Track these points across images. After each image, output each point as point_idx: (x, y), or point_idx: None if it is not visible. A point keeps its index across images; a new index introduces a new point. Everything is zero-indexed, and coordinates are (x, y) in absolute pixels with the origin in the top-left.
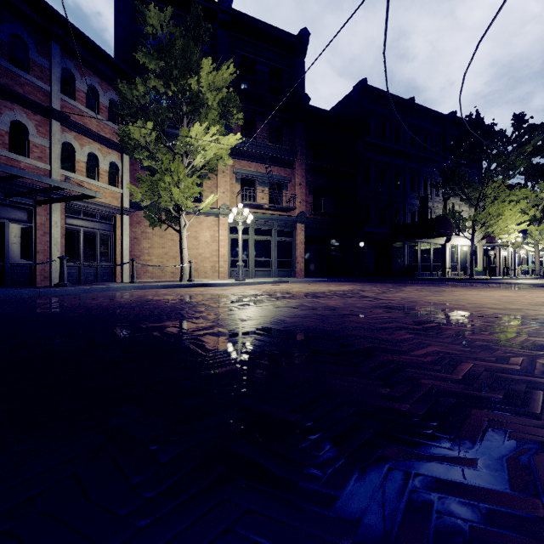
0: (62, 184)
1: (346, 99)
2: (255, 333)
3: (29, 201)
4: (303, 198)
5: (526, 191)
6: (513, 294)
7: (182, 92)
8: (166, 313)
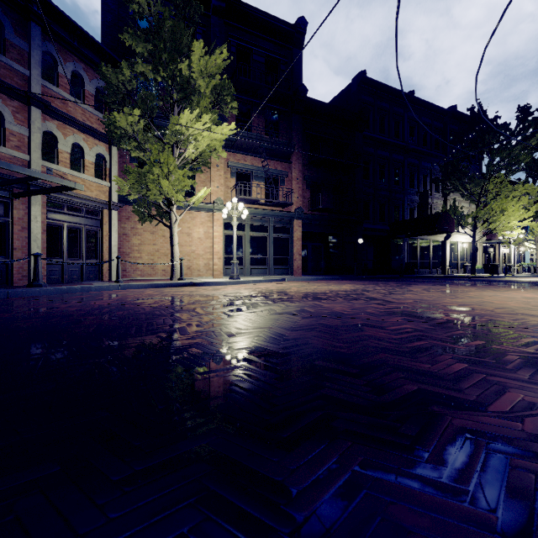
0: (35, 174)
1: (344, 93)
2: (244, 360)
3: (5, 194)
4: (301, 193)
5: (530, 186)
6: (536, 295)
7: (172, 78)
8: (138, 322)
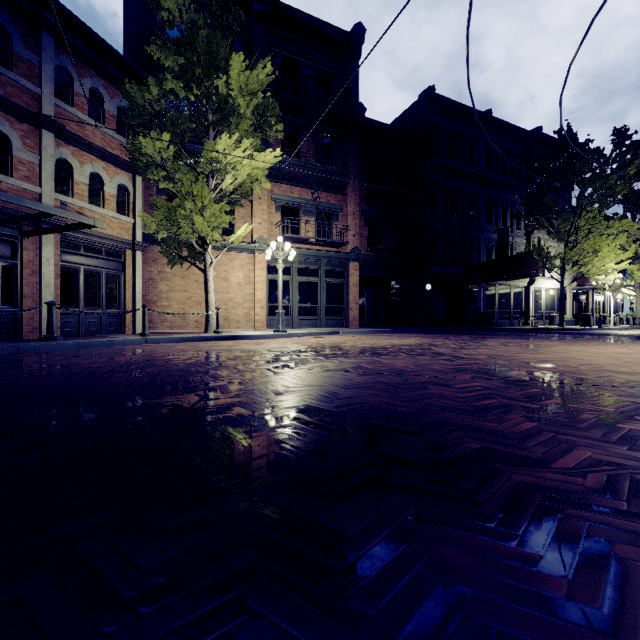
0: (50, 209)
1: (409, 112)
2: (293, 419)
3: (12, 232)
4: (358, 231)
5: (628, 223)
6: (630, 350)
7: (207, 96)
8: (172, 380)
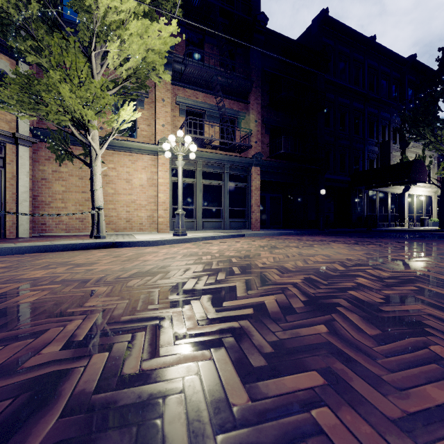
0: None
1: (302, 37)
2: None
3: None
4: (259, 137)
5: None
6: None
7: None
8: None
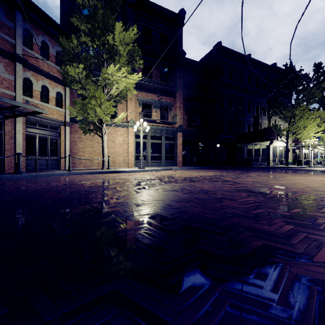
0: (18, 103)
1: (208, 55)
2: (145, 222)
3: None
4: (182, 116)
5: (321, 112)
6: None
7: (103, 45)
8: (79, 196)
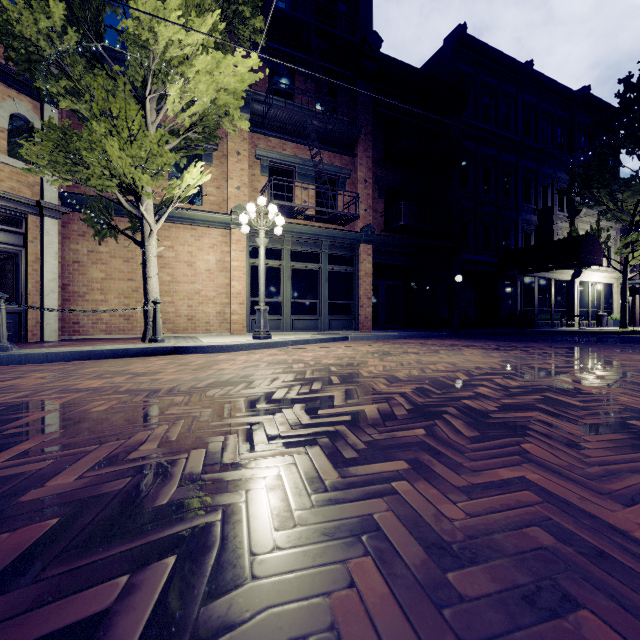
0: None
1: (431, 62)
2: None
3: None
4: (370, 203)
5: None
6: None
7: None
8: None
